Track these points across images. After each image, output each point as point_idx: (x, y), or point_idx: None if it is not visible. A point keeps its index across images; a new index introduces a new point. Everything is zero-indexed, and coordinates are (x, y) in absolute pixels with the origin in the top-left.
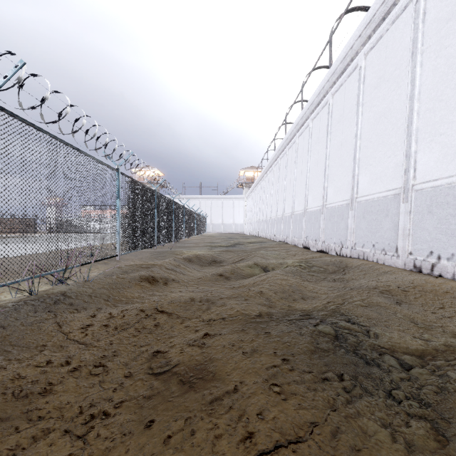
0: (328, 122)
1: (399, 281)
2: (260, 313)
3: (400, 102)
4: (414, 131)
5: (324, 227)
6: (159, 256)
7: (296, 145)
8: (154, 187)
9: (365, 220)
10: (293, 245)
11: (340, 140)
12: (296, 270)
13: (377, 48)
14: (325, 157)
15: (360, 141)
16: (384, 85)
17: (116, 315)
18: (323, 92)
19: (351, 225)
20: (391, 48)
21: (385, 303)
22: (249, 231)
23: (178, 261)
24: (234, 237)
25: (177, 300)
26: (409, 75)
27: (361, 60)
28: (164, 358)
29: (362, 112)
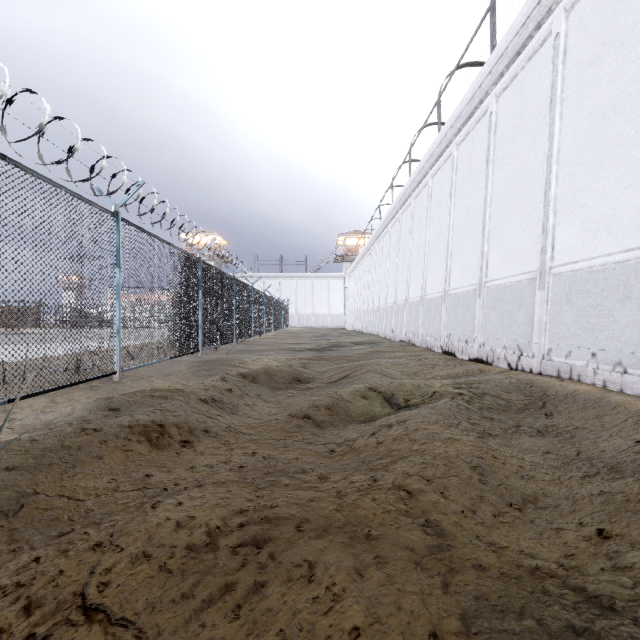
0: (488, 143)
1: None
2: (437, 638)
3: None
4: None
5: (483, 320)
6: (201, 370)
7: (428, 190)
8: (197, 252)
9: (572, 307)
10: (425, 348)
11: (514, 170)
12: (457, 406)
13: None
14: (483, 202)
15: (558, 166)
16: (613, 54)
17: None
18: (480, 94)
19: (541, 316)
20: None
21: None
22: (352, 325)
23: (230, 383)
24: (330, 334)
25: (166, 545)
26: None
27: (559, 21)
28: None
29: (561, 115)
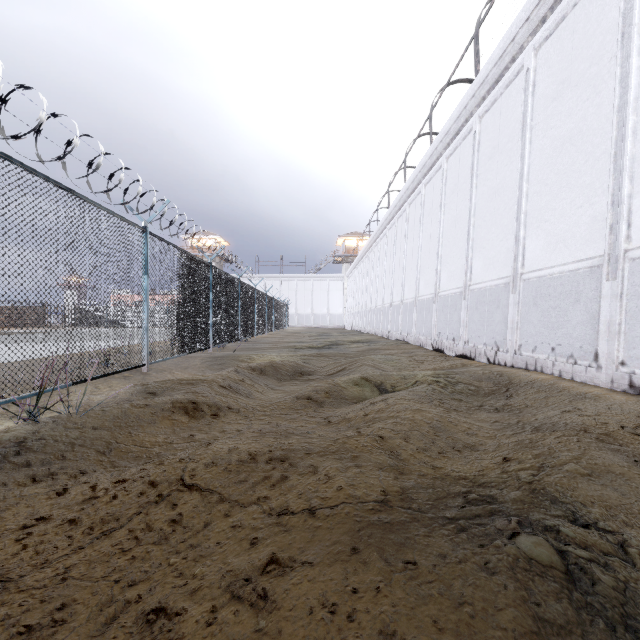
0: (472, 159)
1: (618, 413)
2: (385, 492)
3: (599, 117)
4: (627, 161)
5: (467, 320)
6: (214, 365)
7: (421, 198)
8: (208, 258)
9: (537, 309)
10: (418, 346)
11: (494, 186)
12: (433, 390)
13: (556, 37)
14: (468, 212)
15: (528, 185)
16: (569, 93)
17: (102, 493)
18: (466, 114)
19: (513, 316)
20: (582, 33)
21: (619, 467)
22: (351, 325)
23: (242, 374)
24: (330, 334)
25: (225, 459)
26: (617, 70)
27: (529, 58)
28: (166, 639)
29: (530, 140)
